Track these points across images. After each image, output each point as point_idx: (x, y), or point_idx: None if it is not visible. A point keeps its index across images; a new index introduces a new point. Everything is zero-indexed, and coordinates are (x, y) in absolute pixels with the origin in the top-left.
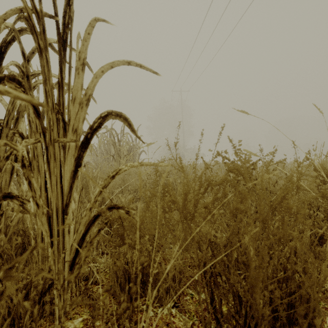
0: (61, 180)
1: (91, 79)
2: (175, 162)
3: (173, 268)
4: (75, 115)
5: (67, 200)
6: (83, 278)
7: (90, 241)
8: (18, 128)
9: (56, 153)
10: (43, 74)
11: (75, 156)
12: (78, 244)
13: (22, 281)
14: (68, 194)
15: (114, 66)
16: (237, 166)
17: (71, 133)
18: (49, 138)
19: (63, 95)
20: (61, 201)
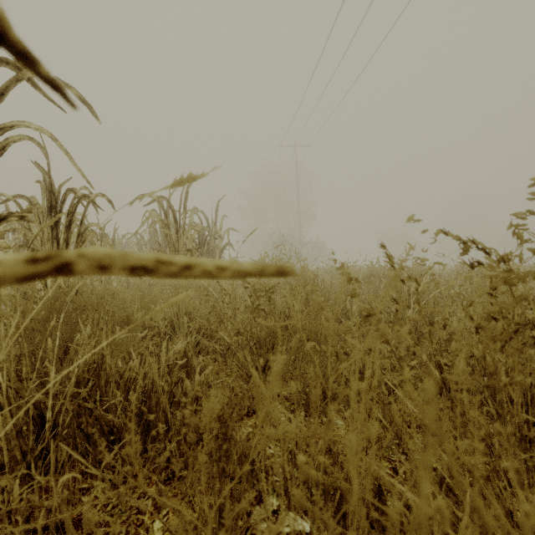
0: None
1: None
2: (287, 263)
3: None
4: None
5: None
6: None
7: None
8: None
9: None
10: None
11: None
12: None
13: None
14: None
15: None
16: None
17: None
18: None
19: None
20: None
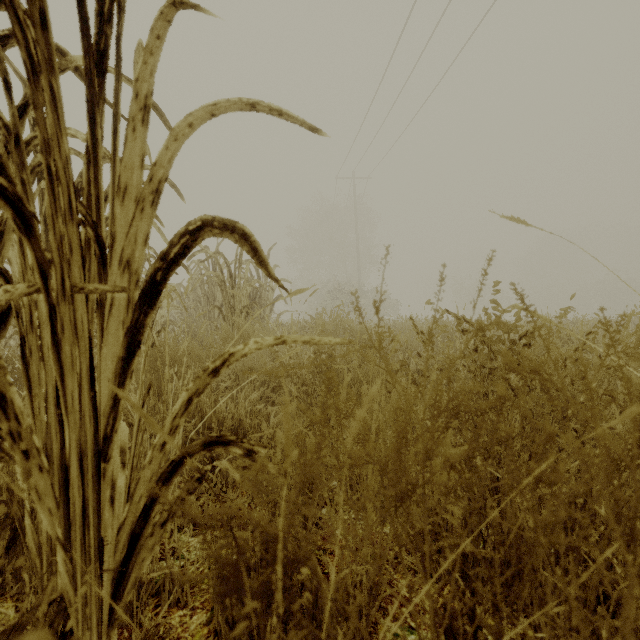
0: (92, 380)
1: (165, 142)
2: (345, 320)
3: (354, 579)
4: (125, 228)
5: (109, 426)
6: (150, 594)
7: (162, 521)
8: (2, 257)
9: (79, 318)
10: (41, 126)
11: (125, 324)
12: (133, 528)
13: (13, 597)
14: (111, 413)
15: (217, 112)
16: (541, 366)
17: (117, 270)
18: (59, 284)
19: (97, 179)
20: (93, 430)
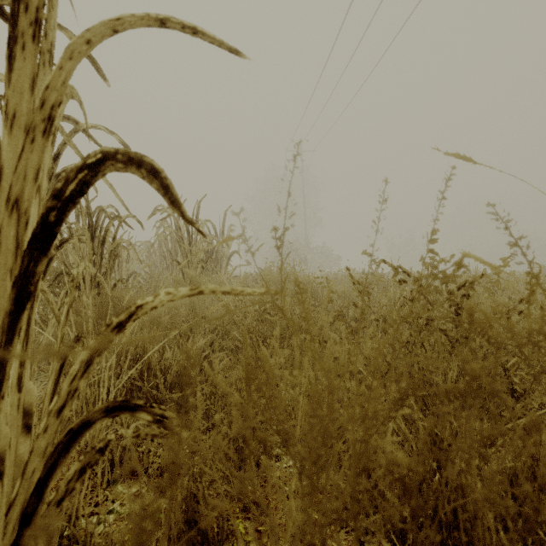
0: None
1: (58, 61)
2: (291, 272)
3: None
4: (13, 161)
5: None
6: None
7: (58, 499)
8: None
9: None
10: None
11: (13, 272)
12: (25, 507)
13: None
14: None
15: (120, 28)
16: (543, 333)
17: (4, 209)
18: None
19: None
20: None
